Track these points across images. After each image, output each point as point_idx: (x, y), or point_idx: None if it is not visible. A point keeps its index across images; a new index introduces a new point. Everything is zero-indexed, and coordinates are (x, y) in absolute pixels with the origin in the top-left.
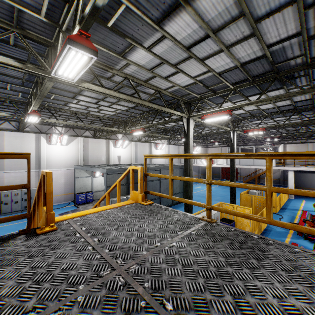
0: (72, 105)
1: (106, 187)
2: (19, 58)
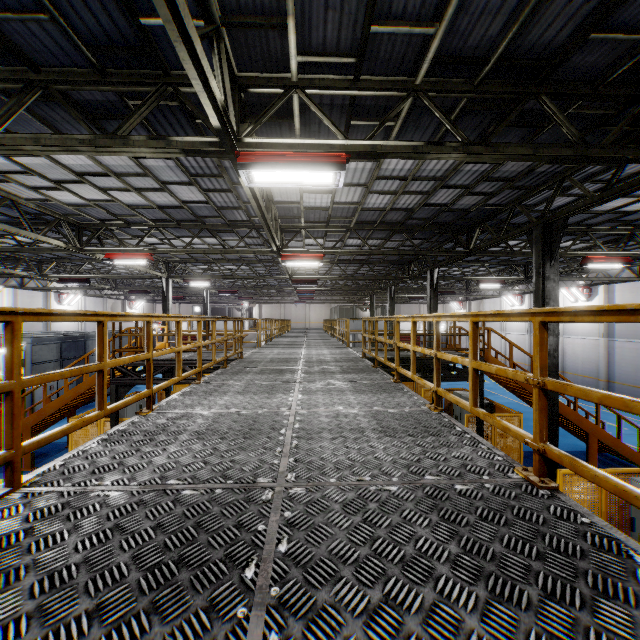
0: None
1: (33, 365)
2: (13, 215)
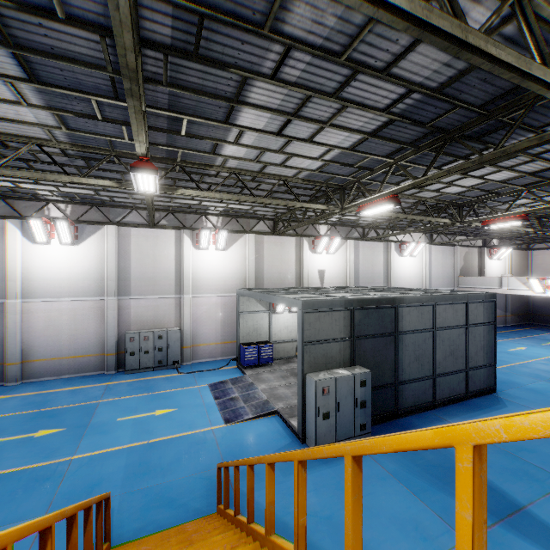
0: (227, 151)
1: (302, 345)
2: None
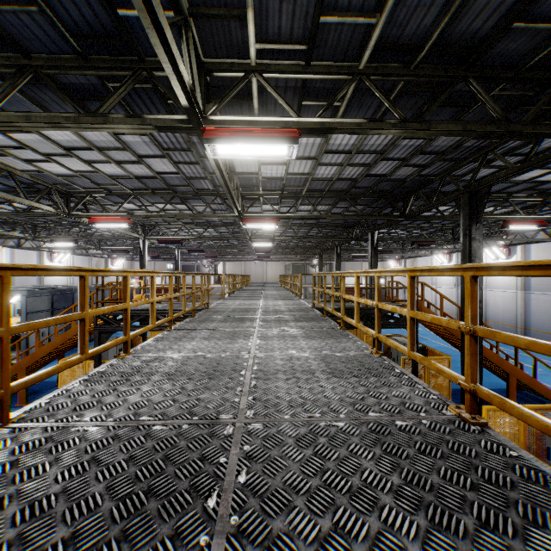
0: None
1: (28, 314)
2: (10, 185)
